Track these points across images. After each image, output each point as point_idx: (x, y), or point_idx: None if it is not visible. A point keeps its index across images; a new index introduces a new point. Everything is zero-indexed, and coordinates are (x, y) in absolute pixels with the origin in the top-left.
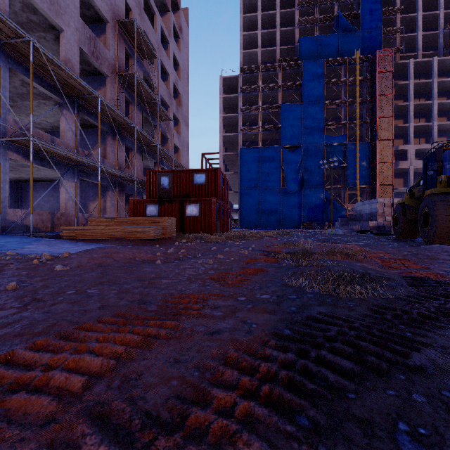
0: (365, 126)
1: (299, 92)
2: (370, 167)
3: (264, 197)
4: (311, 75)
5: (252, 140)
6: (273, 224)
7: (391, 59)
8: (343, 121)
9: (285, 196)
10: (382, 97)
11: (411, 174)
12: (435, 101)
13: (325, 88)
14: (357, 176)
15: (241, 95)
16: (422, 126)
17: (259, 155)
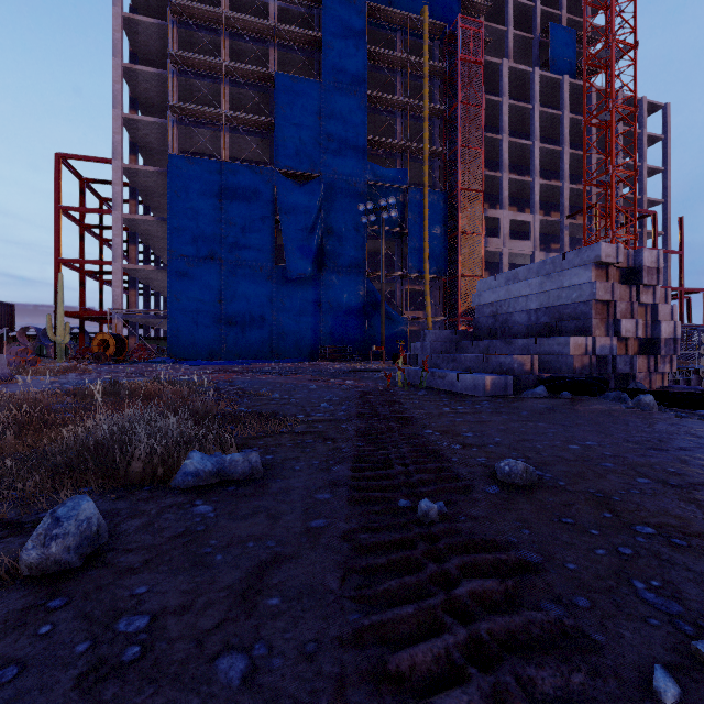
0: (436, 163)
1: (316, 60)
2: (446, 241)
3: (232, 284)
4: (339, 25)
5: (209, 154)
6: (257, 350)
7: (481, 40)
8: (401, 141)
9: (285, 286)
10: (466, 107)
11: (505, 262)
12: (536, 142)
13: (368, 70)
14: (426, 255)
15: (176, 25)
16: (519, 182)
17: (221, 181)
